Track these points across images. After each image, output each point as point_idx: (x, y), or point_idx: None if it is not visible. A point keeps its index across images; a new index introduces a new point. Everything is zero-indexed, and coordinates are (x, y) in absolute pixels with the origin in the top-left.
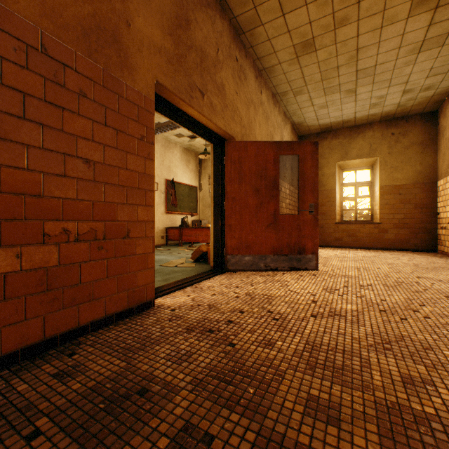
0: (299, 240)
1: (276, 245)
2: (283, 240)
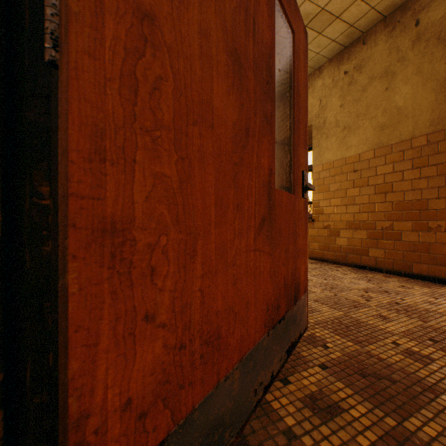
0: (295, 264)
1: (271, 294)
2: (281, 272)
